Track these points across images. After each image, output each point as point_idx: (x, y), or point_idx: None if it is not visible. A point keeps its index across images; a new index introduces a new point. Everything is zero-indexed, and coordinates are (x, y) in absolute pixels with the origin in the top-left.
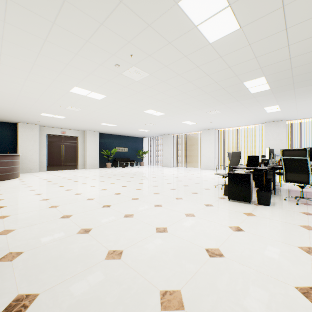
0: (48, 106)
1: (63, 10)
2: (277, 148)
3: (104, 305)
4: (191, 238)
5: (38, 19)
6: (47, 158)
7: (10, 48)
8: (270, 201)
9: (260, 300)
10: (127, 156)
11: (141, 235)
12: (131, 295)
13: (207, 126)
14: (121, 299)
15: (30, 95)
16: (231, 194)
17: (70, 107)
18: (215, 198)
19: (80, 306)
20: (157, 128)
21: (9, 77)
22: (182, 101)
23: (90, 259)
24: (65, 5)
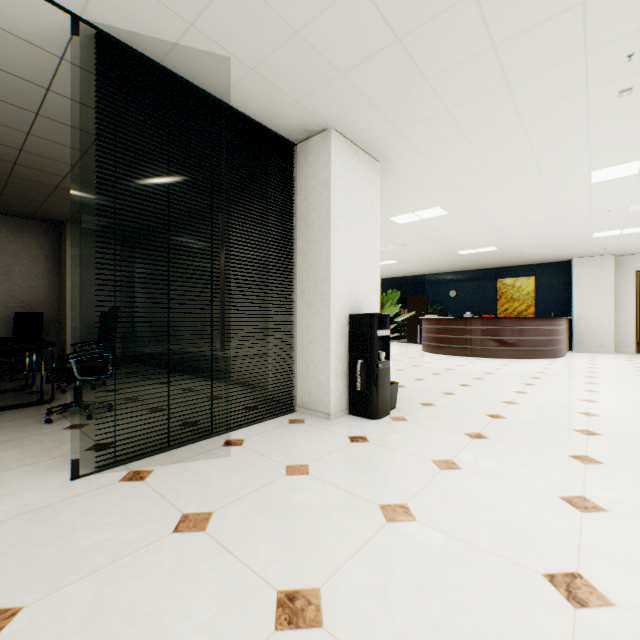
0: (586, 219)
1: (456, 118)
2: None
3: (370, 471)
4: (605, 551)
5: (450, 143)
6: (636, 325)
7: (461, 182)
8: None
9: (449, 624)
10: None
11: (523, 480)
12: (389, 483)
13: None
14: (381, 478)
15: (539, 216)
16: None
17: (634, 206)
18: None
19: (365, 460)
20: None
21: (492, 208)
22: None
23: (423, 451)
24: (452, 113)
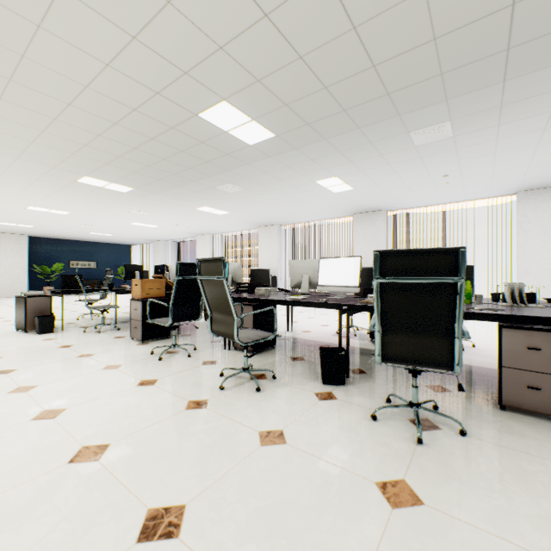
0: None
1: None
2: (270, 264)
3: None
4: None
5: None
6: None
7: None
8: (50, 329)
9: None
10: (97, 276)
11: None
12: None
13: (190, 231)
14: None
15: None
16: (17, 322)
17: None
18: (13, 329)
19: None
20: (117, 232)
21: None
22: (53, 198)
23: None
24: None
